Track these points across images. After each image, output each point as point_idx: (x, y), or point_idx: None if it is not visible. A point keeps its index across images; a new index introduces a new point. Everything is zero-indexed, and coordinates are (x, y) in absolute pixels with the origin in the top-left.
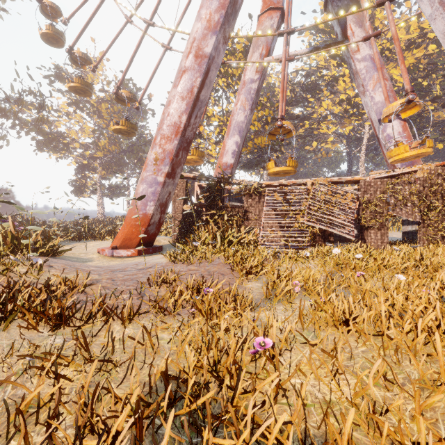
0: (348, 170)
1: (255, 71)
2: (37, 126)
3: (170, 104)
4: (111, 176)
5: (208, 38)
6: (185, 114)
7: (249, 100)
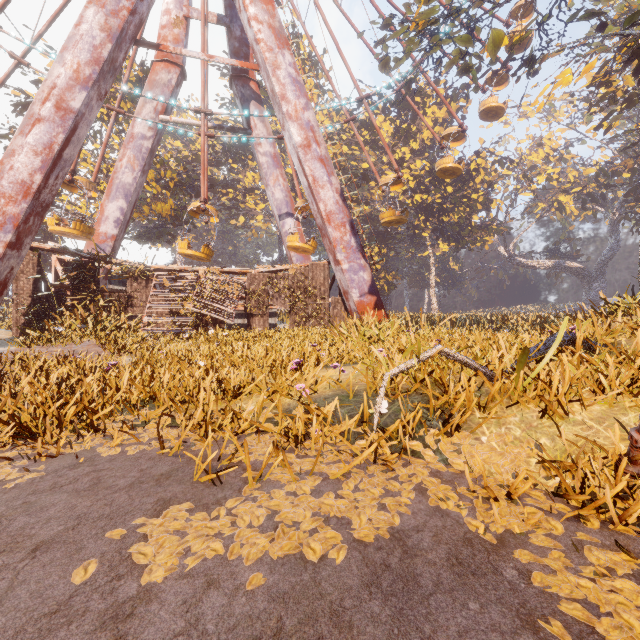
0: (279, 256)
1: (148, 127)
2: None
3: (14, 155)
4: None
5: (76, 91)
6: (40, 173)
7: (140, 159)
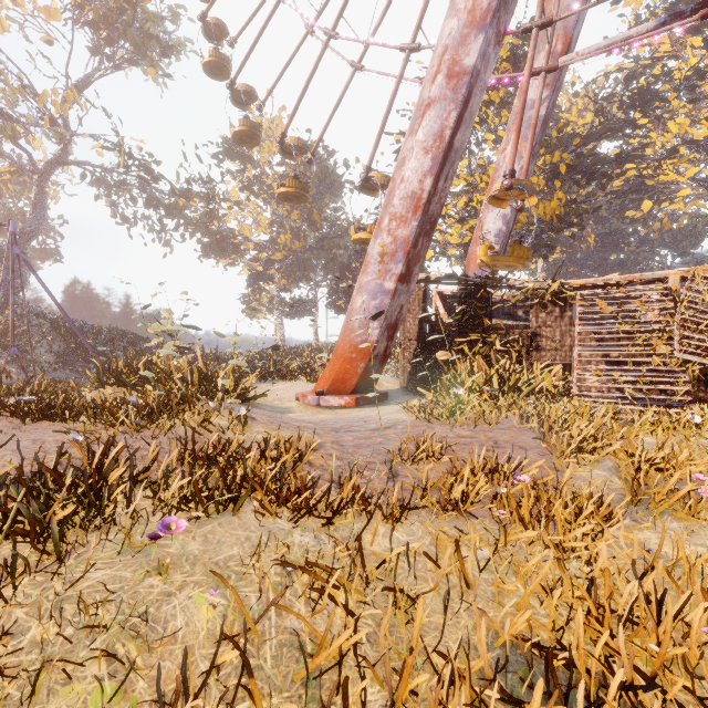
0: None
1: None
2: (204, 224)
3: (404, 163)
4: (293, 286)
5: (471, 41)
6: (429, 176)
7: (528, 139)
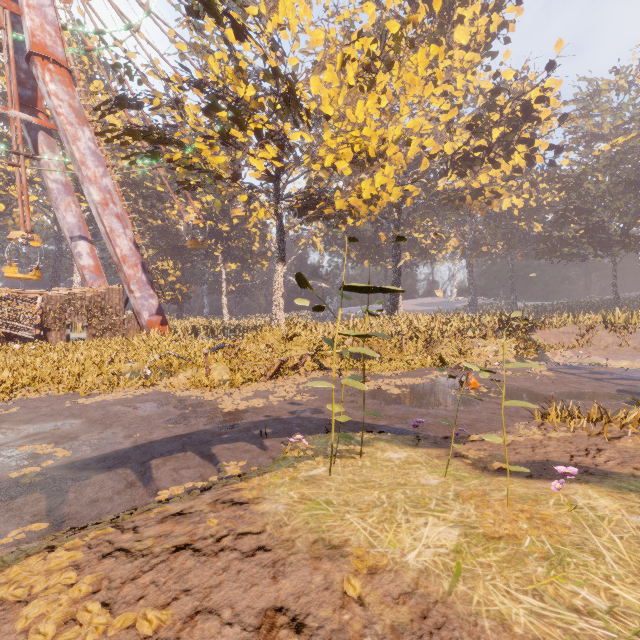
0: (57, 254)
1: None
2: None
3: None
4: None
5: None
6: None
7: None
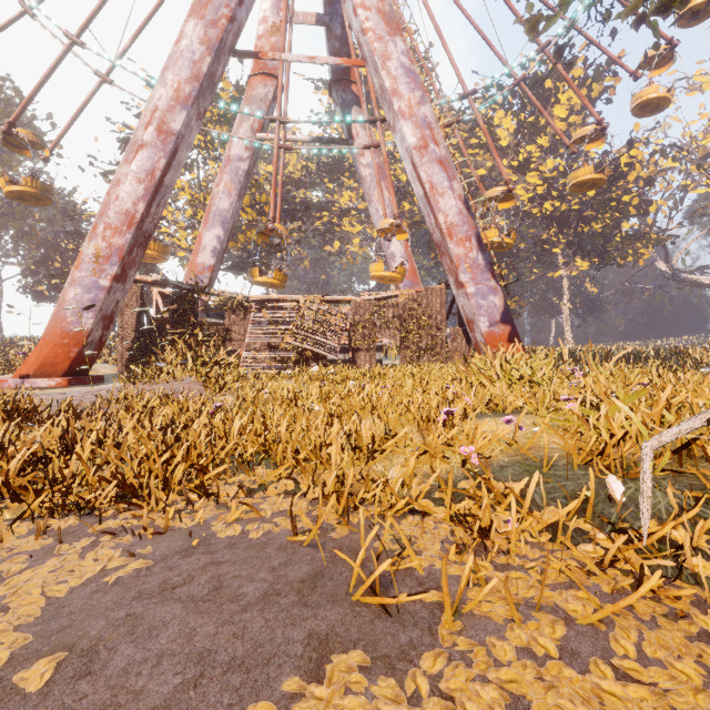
0: (377, 283)
1: (245, 148)
2: None
3: (119, 184)
4: None
5: (177, 112)
6: (143, 201)
7: (236, 183)
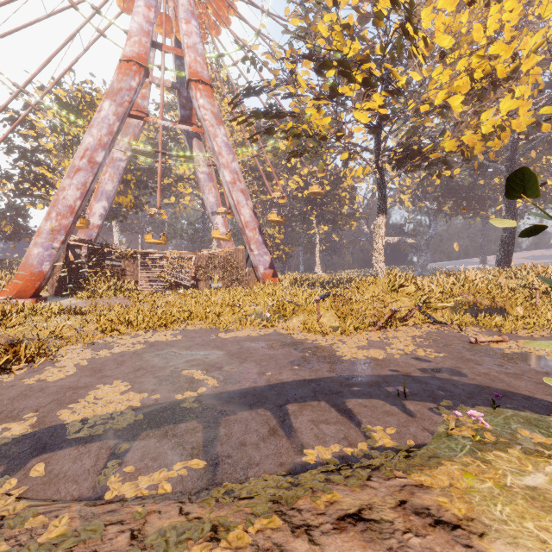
0: (203, 228)
1: (124, 153)
2: None
3: (65, 190)
4: None
5: (100, 152)
6: (79, 200)
7: (117, 174)
